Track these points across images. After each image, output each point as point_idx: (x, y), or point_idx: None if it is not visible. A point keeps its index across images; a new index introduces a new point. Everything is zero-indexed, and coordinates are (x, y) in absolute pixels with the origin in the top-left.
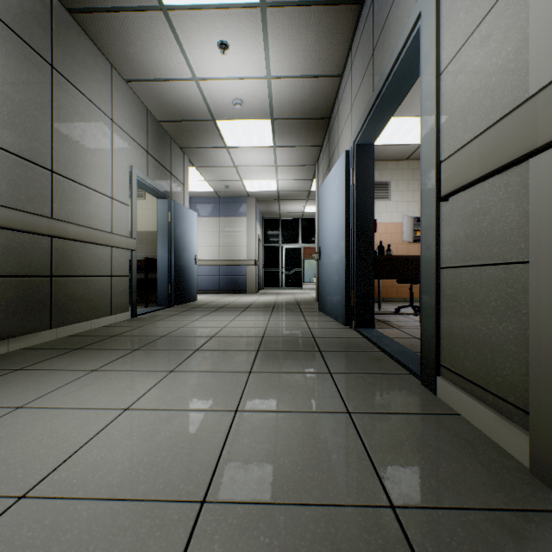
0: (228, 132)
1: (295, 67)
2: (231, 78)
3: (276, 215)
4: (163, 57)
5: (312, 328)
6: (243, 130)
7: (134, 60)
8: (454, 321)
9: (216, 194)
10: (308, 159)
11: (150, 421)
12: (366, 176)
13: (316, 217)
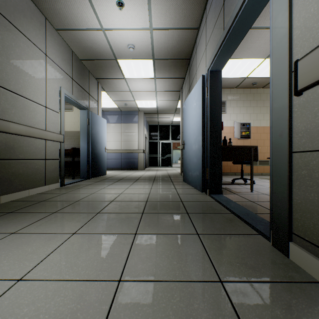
0: (125, 68)
1: (168, 21)
2: (126, 29)
3: (156, 122)
4: (80, 12)
5: (180, 194)
6: (135, 67)
7: (60, 14)
8: (310, 197)
9: (119, 109)
10: (176, 86)
11: (35, 297)
12: (216, 92)
13: (181, 123)
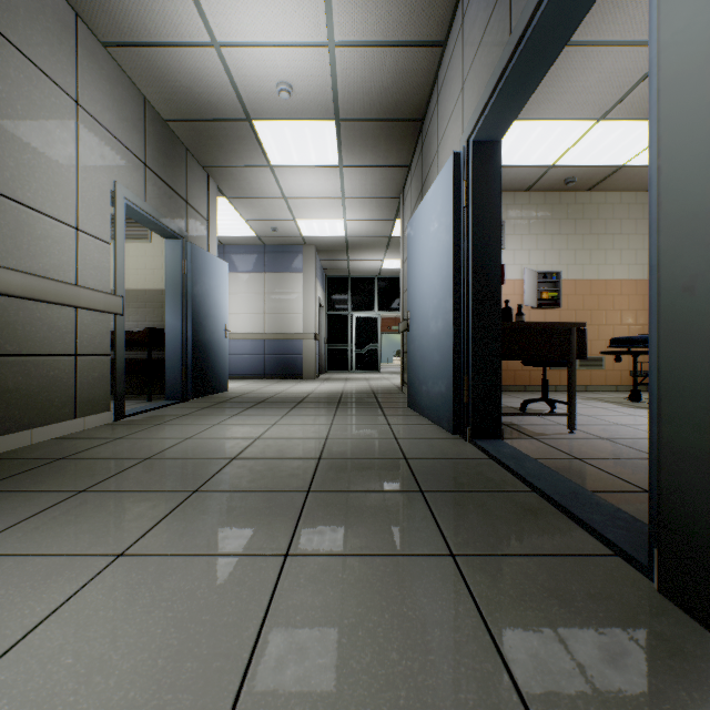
0: (271, 141)
1: (373, 26)
2: (272, 43)
3: (344, 272)
4: None
5: (401, 438)
6: (294, 138)
7: (111, 4)
8: None
9: (260, 240)
10: (389, 187)
11: None
12: (489, 193)
13: (401, 271)
